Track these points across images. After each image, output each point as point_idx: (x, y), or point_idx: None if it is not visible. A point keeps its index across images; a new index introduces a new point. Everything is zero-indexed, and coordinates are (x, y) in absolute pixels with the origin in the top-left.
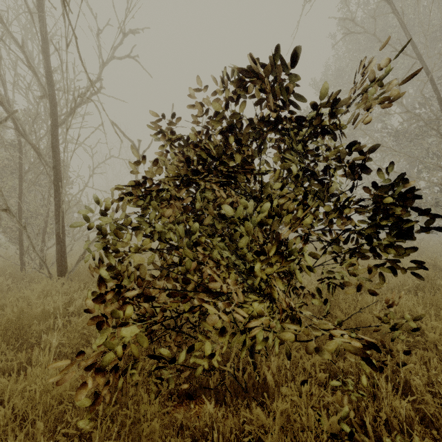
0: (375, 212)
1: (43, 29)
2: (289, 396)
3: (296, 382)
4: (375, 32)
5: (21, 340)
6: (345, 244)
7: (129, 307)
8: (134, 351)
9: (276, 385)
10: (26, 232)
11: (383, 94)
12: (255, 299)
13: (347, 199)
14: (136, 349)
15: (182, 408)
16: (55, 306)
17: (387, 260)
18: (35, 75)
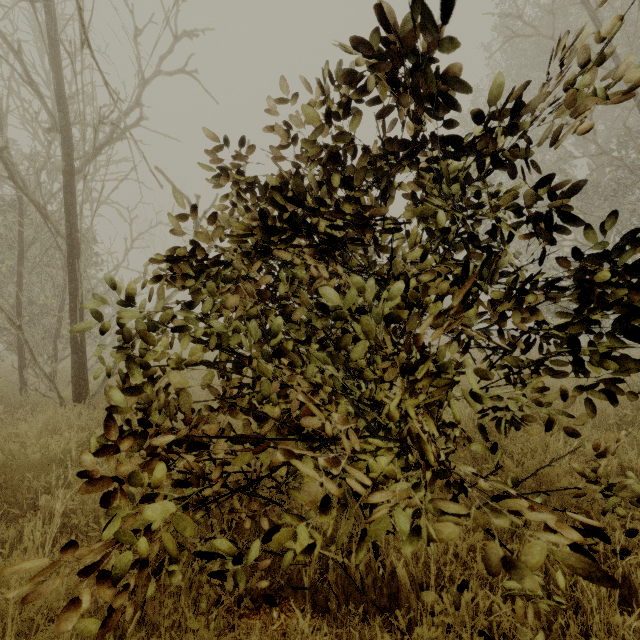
0: (582, 298)
1: (51, 27)
2: (438, 613)
3: (445, 579)
4: (553, 35)
5: (7, 505)
6: (525, 352)
7: (161, 463)
8: (166, 544)
9: (411, 582)
10: (22, 334)
11: (610, 86)
12: (380, 445)
13: (532, 278)
14: (170, 539)
15: (258, 622)
16: (66, 448)
17: (600, 380)
18: (39, 97)
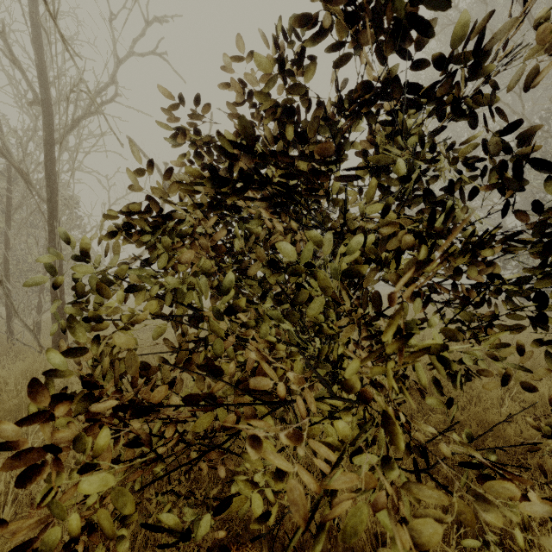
0: (547, 252)
1: (33, 10)
2: None
3: None
4: None
5: None
6: (478, 307)
7: (103, 429)
8: (105, 523)
9: (366, 531)
10: (3, 289)
11: None
12: (338, 403)
13: (490, 232)
14: (109, 517)
15: None
16: None
17: None
18: (22, 73)
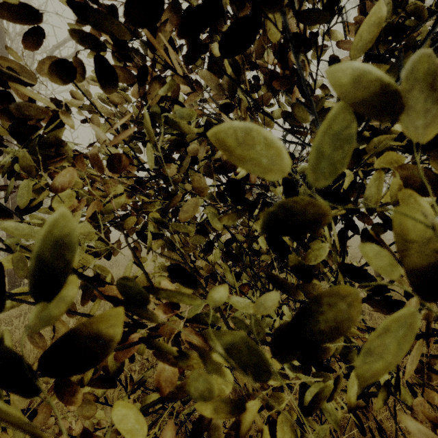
0: None
1: None
2: None
3: None
4: None
5: None
6: None
7: None
8: None
9: None
10: None
11: None
12: None
13: None
14: None
15: None
16: None
17: None
18: None
